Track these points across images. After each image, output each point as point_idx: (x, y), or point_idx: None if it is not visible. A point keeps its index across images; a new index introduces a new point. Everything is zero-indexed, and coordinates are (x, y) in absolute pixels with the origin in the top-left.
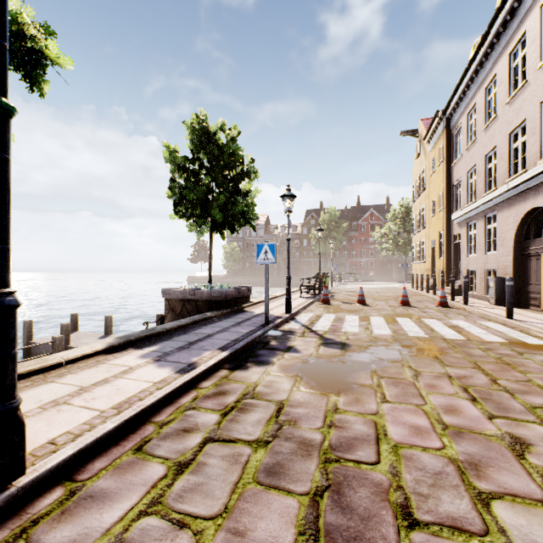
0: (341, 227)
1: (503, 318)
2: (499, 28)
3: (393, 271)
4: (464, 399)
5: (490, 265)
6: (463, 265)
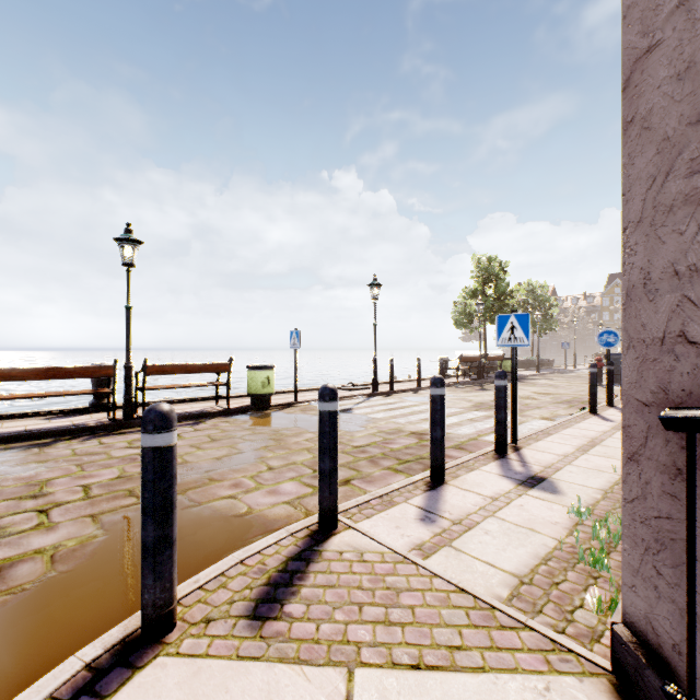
0: None
1: None
2: None
3: None
4: None
5: None
6: None
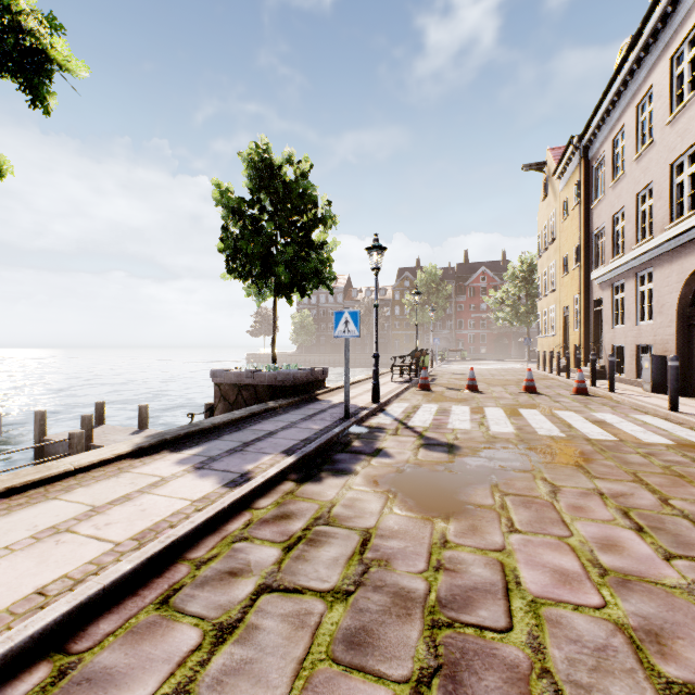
0: (444, 291)
1: (665, 411)
2: (656, 24)
3: (511, 346)
4: (626, 528)
5: (644, 340)
6: (607, 340)
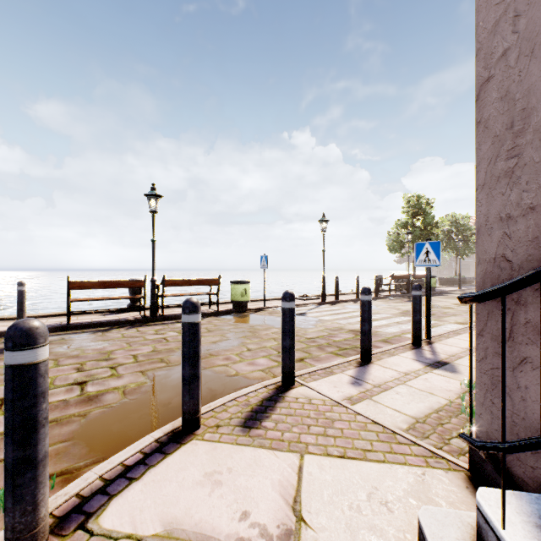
0: None
1: None
2: None
3: None
4: None
5: None
6: None
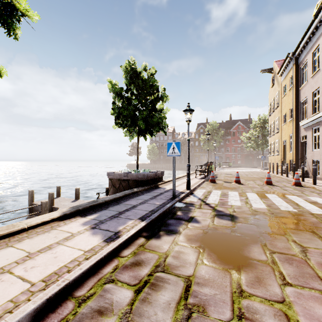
0: (219, 133)
1: None
2: None
3: (253, 160)
4: None
5: None
6: (309, 157)
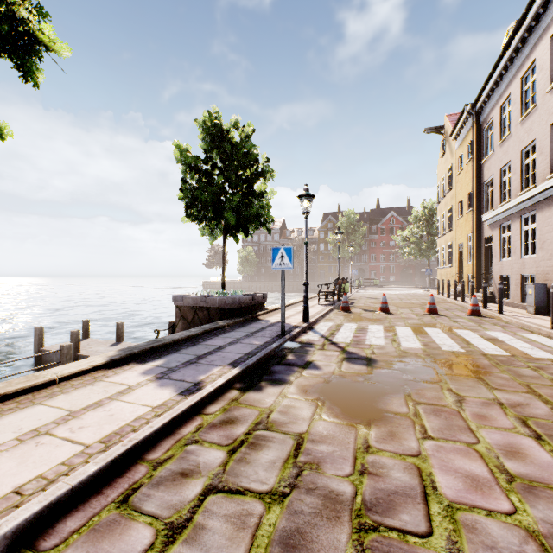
0: (360, 231)
1: (548, 330)
2: (538, 9)
3: (415, 276)
4: (526, 436)
5: (528, 271)
6: (495, 270)
